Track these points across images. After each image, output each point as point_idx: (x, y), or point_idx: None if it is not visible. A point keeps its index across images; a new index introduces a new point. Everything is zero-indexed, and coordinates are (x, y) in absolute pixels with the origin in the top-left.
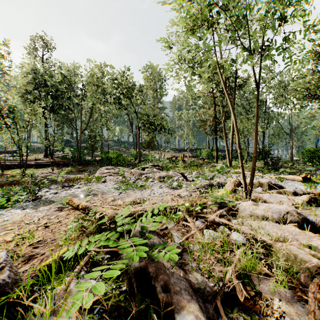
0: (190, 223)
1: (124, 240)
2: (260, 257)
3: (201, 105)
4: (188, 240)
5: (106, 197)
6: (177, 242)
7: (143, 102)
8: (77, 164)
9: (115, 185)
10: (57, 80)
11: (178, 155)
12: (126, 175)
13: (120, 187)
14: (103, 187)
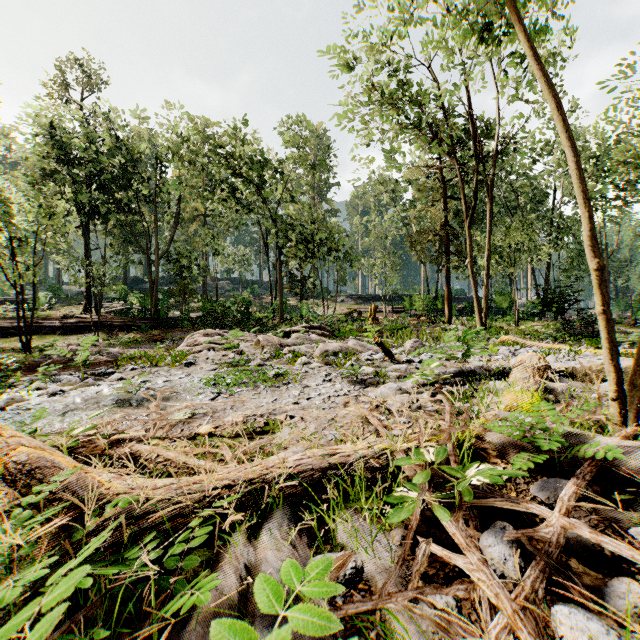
0: (466, 556)
1: None
2: None
3: (413, 203)
4: None
5: (173, 408)
6: None
7: (290, 197)
8: (150, 326)
9: (211, 374)
10: (107, 148)
11: (364, 308)
12: (245, 348)
13: (222, 378)
14: (179, 379)
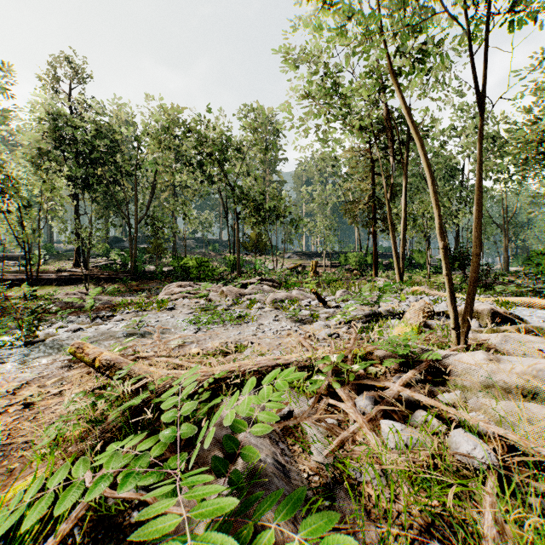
0: (346, 403)
1: (164, 488)
2: (544, 508)
3: (347, 176)
4: (343, 449)
5: (168, 338)
6: (317, 455)
7: (245, 171)
8: (130, 278)
9: (190, 316)
10: (95, 132)
11: (307, 263)
12: (212, 296)
13: (199, 318)
14: (167, 319)
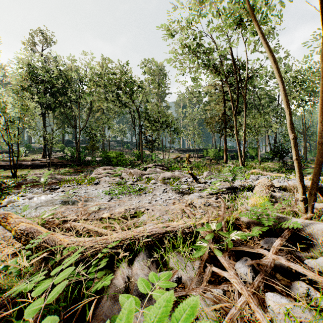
0: (228, 272)
1: None
2: None
3: (208, 103)
4: None
5: (89, 205)
6: None
7: (146, 99)
8: (76, 164)
9: (107, 188)
10: (54, 75)
11: (183, 155)
12: (124, 175)
13: (113, 190)
14: (92, 191)
